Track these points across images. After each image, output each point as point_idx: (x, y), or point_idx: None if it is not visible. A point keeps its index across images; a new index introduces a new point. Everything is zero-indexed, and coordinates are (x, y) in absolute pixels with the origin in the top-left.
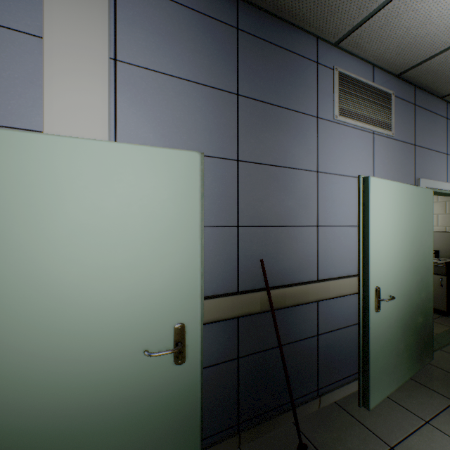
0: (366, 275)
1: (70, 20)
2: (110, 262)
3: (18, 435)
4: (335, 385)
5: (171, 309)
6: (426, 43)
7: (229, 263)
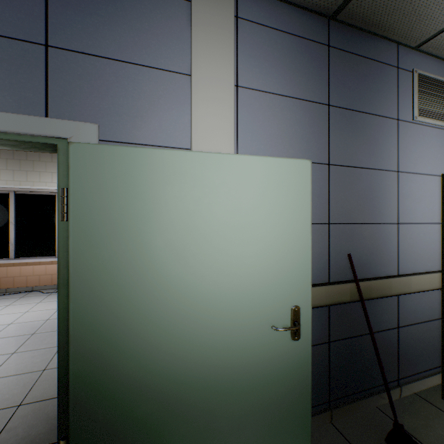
0: None
1: (209, 58)
2: (245, 253)
3: (185, 383)
4: (414, 377)
5: (289, 293)
6: None
7: (321, 256)
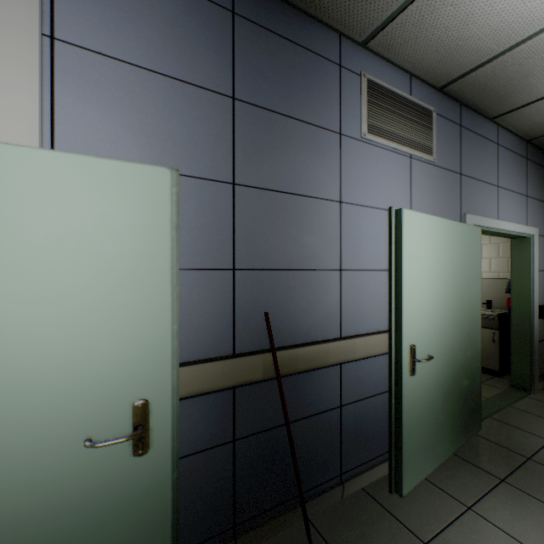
0: (399, 330)
1: None
2: (32, 317)
3: None
4: (362, 467)
5: (129, 380)
6: (470, 49)
7: (222, 317)
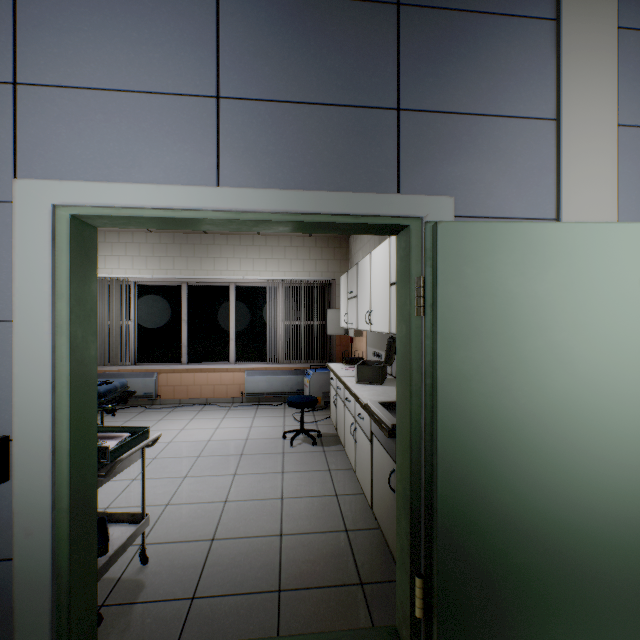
0: None
1: (583, 93)
2: None
3: (572, 532)
4: None
5: None
6: None
7: None
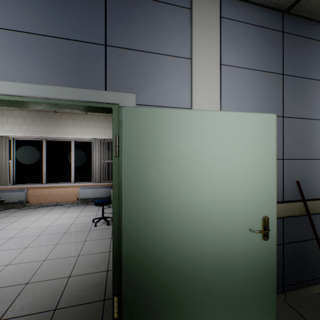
0: None
1: (203, 47)
2: (230, 178)
3: (192, 265)
4: None
5: (260, 207)
6: None
7: (278, 182)
